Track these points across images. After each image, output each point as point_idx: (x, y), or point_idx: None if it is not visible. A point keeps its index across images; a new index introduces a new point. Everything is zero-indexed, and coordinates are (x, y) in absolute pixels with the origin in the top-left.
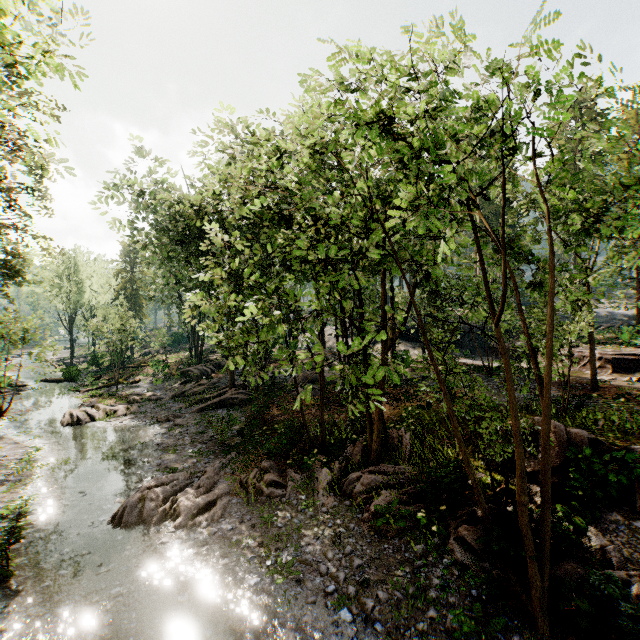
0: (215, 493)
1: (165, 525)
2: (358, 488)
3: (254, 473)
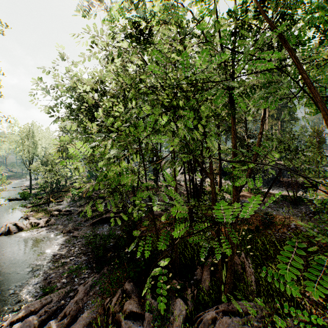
0: None
1: None
2: None
3: (116, 297)
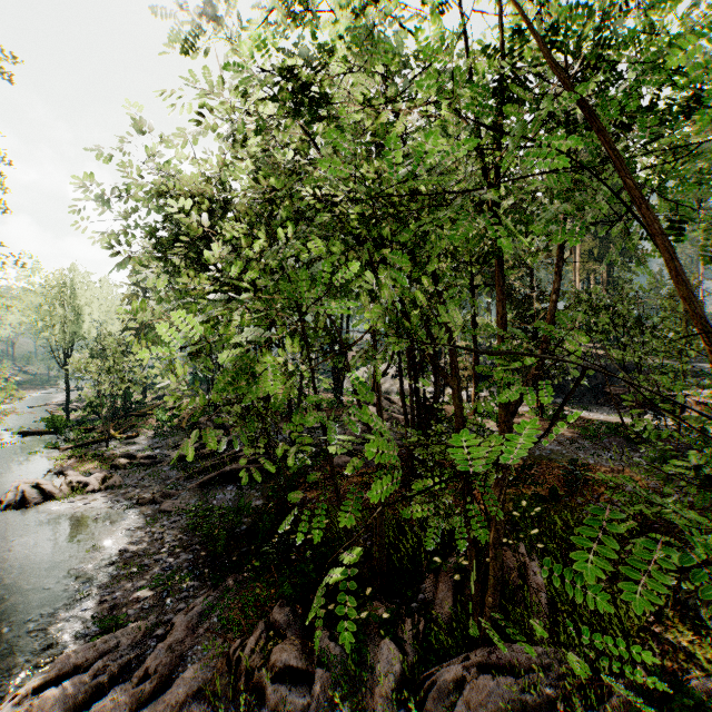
0: (168, 701)
1: None
2: None
3: (255, 638)
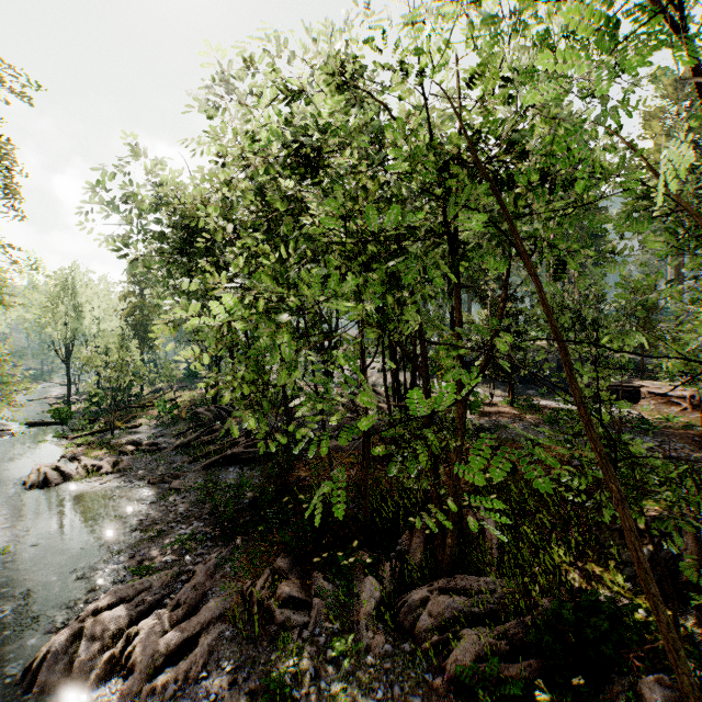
0: (198, 621)
1: (107, 688)
2: (424, 621)
3: (263, 579)
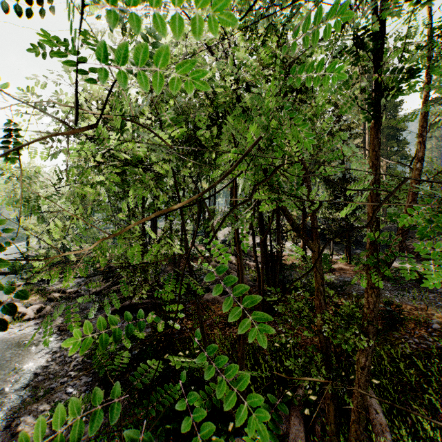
0: None
1: None
2: None
3: None
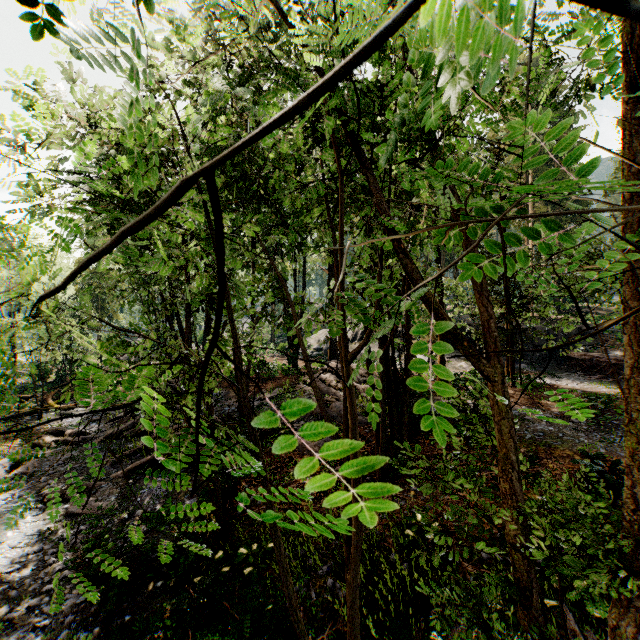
0: None
1: None
2: None
3: None
